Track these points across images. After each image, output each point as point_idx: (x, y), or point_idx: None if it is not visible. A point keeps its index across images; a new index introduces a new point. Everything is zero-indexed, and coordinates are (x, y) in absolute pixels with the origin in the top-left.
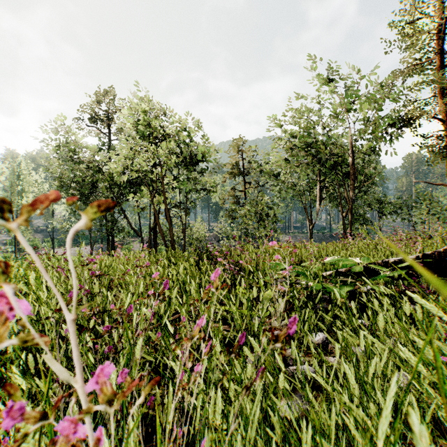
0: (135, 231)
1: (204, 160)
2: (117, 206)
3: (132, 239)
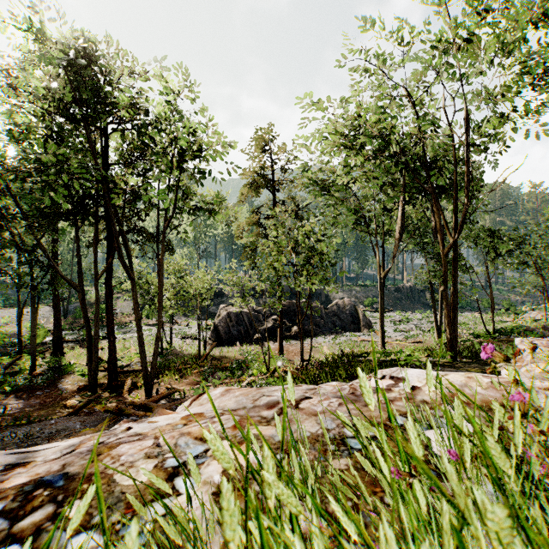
0: (67, 282)
1: (203, 159)
2: (29, 234)
3: (118, 295)
